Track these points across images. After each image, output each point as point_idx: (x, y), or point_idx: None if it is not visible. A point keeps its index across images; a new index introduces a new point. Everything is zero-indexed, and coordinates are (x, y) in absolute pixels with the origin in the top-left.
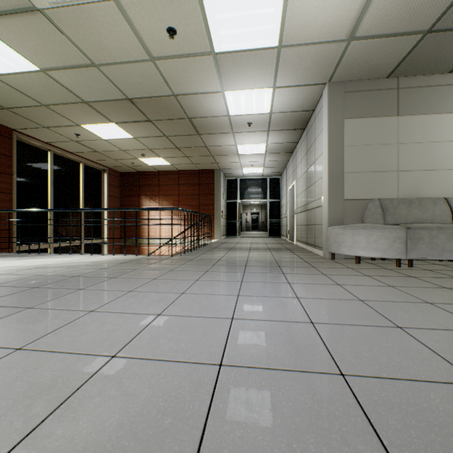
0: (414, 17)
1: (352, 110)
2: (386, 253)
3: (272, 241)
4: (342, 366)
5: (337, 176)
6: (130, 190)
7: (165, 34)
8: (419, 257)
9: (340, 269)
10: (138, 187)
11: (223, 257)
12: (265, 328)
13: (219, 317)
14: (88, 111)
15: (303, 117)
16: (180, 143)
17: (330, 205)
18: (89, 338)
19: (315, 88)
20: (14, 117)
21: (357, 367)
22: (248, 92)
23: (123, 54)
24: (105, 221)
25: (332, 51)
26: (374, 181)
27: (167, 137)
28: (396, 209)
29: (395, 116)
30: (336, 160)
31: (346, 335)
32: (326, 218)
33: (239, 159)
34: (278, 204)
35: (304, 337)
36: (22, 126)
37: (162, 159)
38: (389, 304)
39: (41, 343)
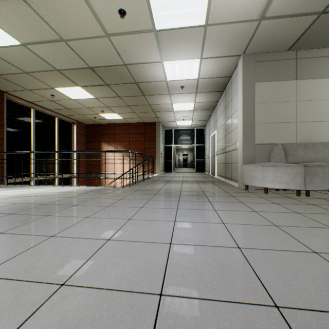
0: (312, 0)
1: (261, 76)
2: (288, 185)
3: (199, 175)
4: (274, 296)
5: (250, 126)
6: (93, 138)
7: (117, 14)
8: (315, 188)
9: (253, 198)
10: (99, 135)
11: (162, 188)
12: (199, 253)
13: (159, 242)
14: (60, 77)
15: (222, 82)
16: (129, 102)
17: (244, 148)
18: (44, 264)
19: (232, 58)
20: (4, 82)
21: (289, 297)
22: (181, 62)
23: (85, 31)
24: (75, 160)
25: (246, 29)
26: (277, 130)
27: (120, 97)
28: (295, 151)
29: (294, 80)
30: (249, 114)
31: (271, 261)
32: (241, 158)
33: (174, 114)
34: (203, 148)
35: (234, 263)
36: (10, 89)
37: (116, 114)
38: (300, 229)
39: (0, 269)
